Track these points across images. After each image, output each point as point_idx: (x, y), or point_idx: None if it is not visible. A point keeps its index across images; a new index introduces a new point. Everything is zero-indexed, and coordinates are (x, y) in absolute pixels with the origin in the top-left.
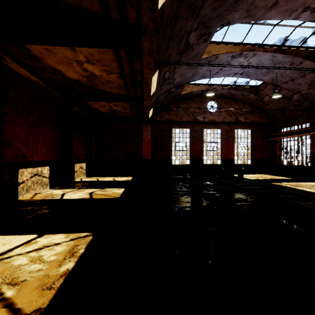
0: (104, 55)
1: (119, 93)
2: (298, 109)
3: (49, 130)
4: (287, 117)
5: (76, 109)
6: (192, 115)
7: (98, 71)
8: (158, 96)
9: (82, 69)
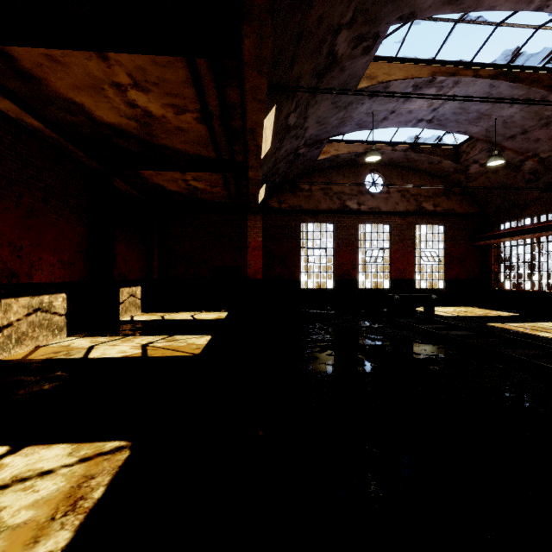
0: (167, 71)
1: (201, 153)
2: (533, 187)
3: (67, 223)
4: (511, 202)
5: (122, 185)
6: (337, 199)
7: (158, 106)
8: (276, 162)
9: (126, 102)
